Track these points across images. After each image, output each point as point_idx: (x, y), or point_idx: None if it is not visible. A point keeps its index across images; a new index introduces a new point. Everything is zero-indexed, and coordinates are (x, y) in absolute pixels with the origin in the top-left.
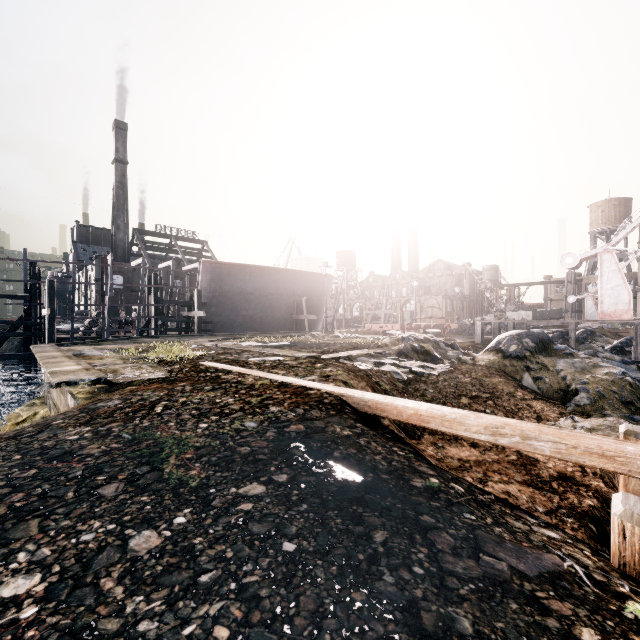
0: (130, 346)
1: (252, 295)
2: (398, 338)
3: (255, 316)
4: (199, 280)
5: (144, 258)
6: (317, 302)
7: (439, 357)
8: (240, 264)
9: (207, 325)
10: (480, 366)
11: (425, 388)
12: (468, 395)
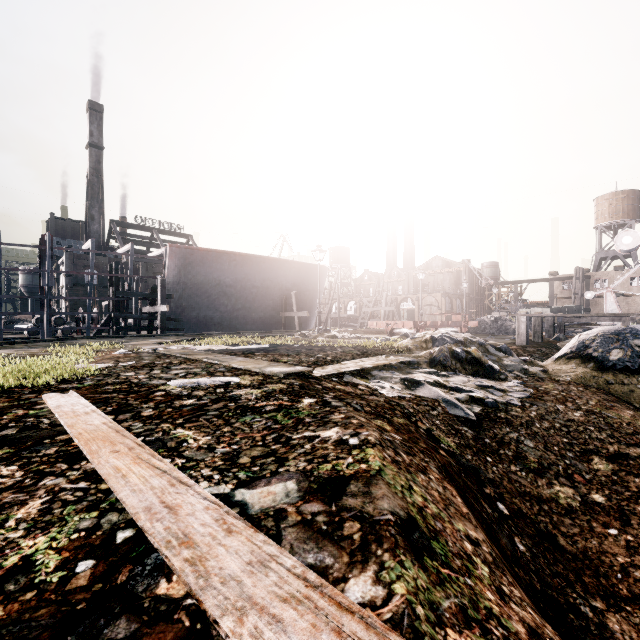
0: (31, 351)
1: (232, 288)
2: (425, 339)
3: (236, 313)
4: (166, 268)
5: (93, 239)
6: (309, 297)
7: (498, 369)
8: (217, 250)
9: (177, 323)
10: (569, 384)
11: (517, 438)
12: (602, 452)
